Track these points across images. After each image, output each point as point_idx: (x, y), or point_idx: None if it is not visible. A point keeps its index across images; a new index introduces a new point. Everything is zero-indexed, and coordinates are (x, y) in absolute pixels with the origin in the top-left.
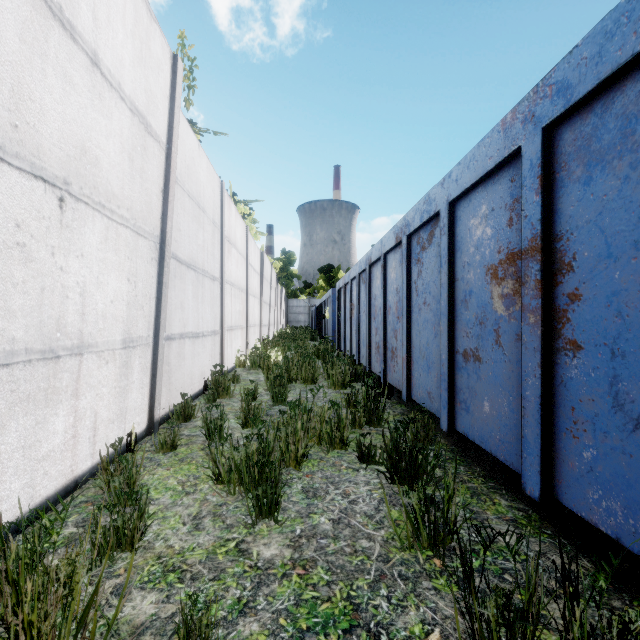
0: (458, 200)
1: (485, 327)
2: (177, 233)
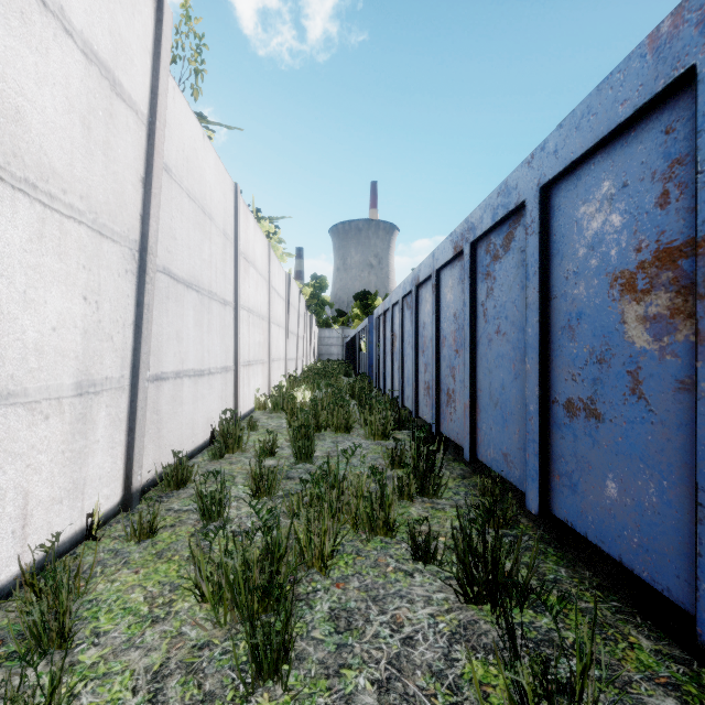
0: (556, 182)
1: (609, 367)
2: (171, 242)
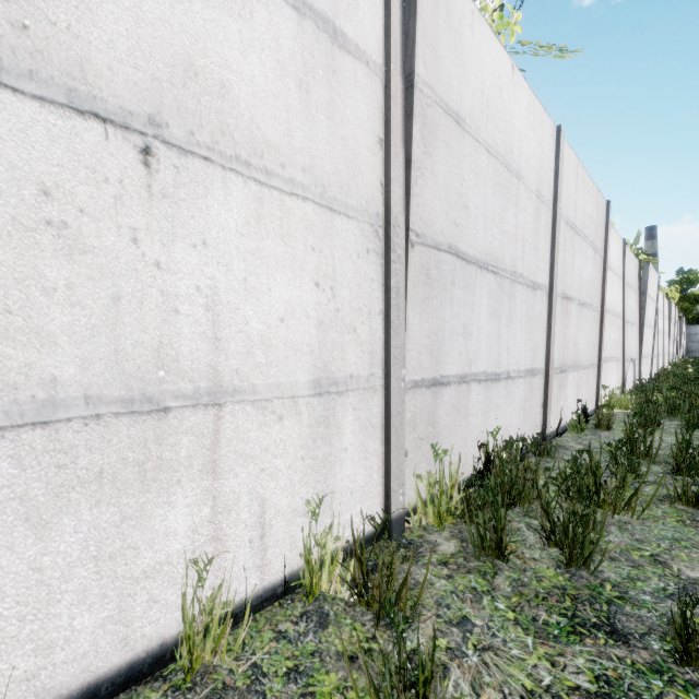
0: None
1: None
2: None
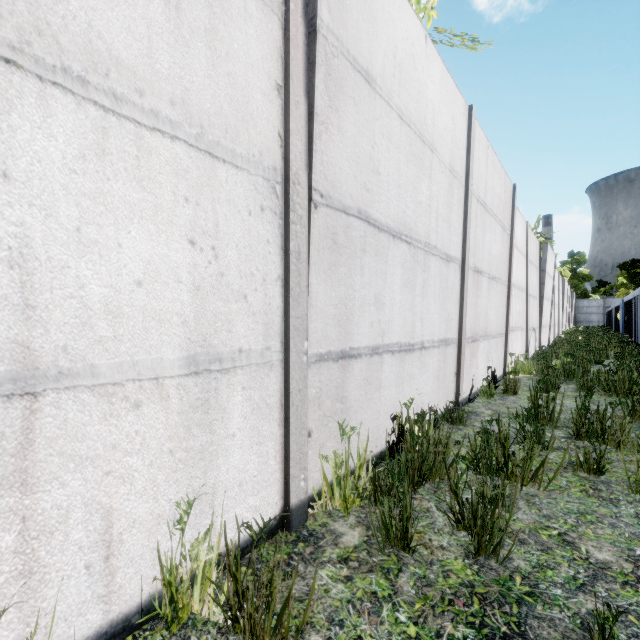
0: None
1: None
2: None
